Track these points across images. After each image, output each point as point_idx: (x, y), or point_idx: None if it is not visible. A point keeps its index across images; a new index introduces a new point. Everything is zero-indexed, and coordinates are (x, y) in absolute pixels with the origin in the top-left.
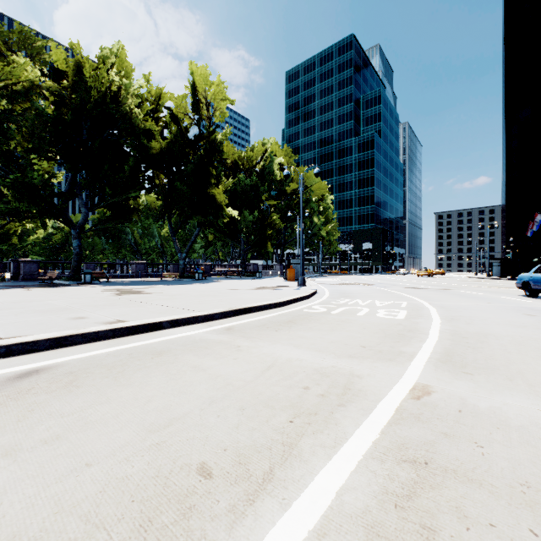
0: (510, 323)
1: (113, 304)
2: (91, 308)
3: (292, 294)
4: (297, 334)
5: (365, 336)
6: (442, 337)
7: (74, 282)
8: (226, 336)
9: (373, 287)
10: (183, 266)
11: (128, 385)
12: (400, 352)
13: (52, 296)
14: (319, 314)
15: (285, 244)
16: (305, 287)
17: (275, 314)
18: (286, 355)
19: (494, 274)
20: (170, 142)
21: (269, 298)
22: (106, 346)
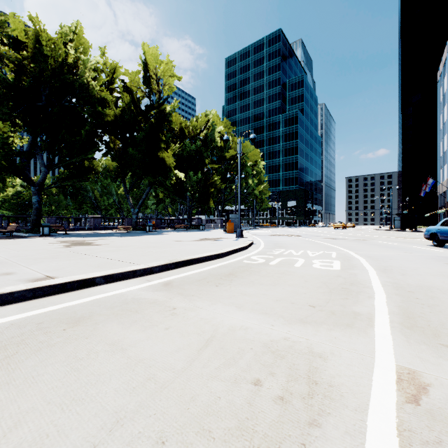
0: (441, 273)
1: (55, 257)
2: (29, 261)
3: (231, 245)
4: (238, 290)
5: (310, 292)
6: (388, 292)
7: (33, 234)
8: (162, 294)
9: (301, 238)
10: (136, 220)
11: (3, 384)
12: (354, 313)
13: (0, 248)
14: (258, 266)
15: (224, 202)
16: (243, 239)
17: (216, 266)
18: (228, 321)
19: (396, 226)
20: (123, 110)
21: (210, 249)
22: (17, 310)
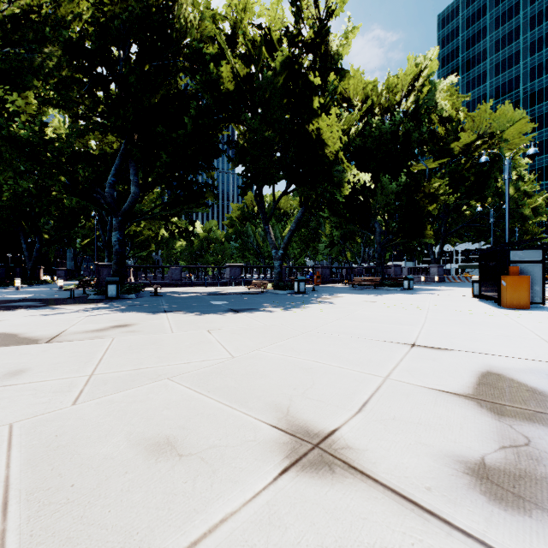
0: None
1: None
2: None
3: None
4: None
5: None
6: None
7: (96, 296)
8: None
9: None
10: (279, 270)
11: None
12: None
13: None
14: None
15: (446, 236)
16: None
17: None
18: None
19: None
20: (243, 53)
21: None
22: None
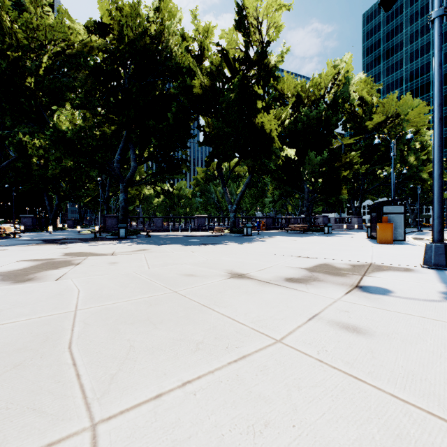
0: None
1: None
2: None
3: None
4: None
5: None
6: None
7: (112, 237)
8: None
9: None
10: (233, 219)
11: None
12: None
13: None
14: None
15: (364, 193)
16: None
17: None
18: None
19: None
20: (208, 71)
21: None
22: None
